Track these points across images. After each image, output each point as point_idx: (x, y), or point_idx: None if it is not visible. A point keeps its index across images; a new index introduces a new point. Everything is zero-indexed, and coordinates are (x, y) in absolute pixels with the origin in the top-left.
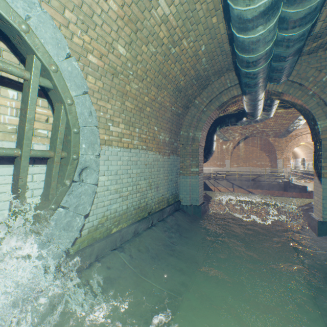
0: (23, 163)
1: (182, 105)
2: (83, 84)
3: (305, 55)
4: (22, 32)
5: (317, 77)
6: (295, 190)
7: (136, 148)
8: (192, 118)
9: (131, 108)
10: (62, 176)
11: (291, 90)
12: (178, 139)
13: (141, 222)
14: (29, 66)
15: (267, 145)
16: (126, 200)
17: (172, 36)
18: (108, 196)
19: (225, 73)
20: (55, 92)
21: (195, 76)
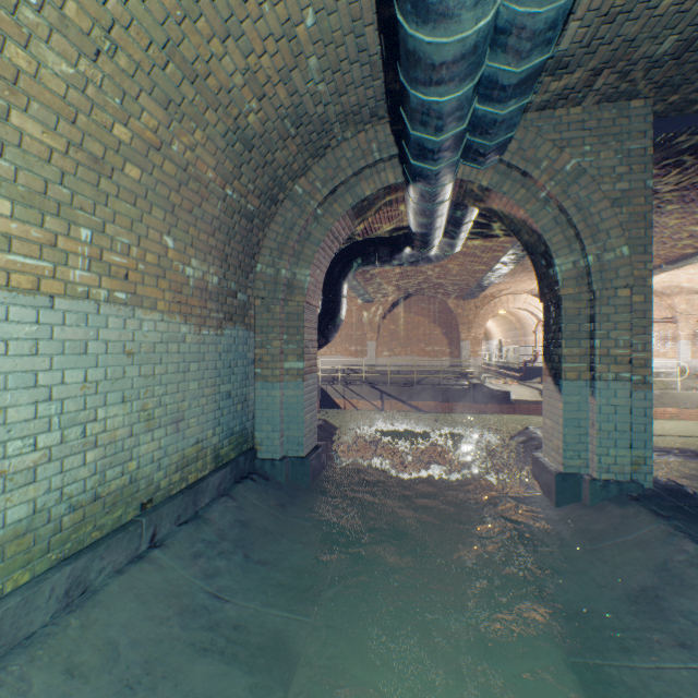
0: None
1: (258, 190)
2: None
3: (533, 111)
4: None
5: (555, 162)
6: (491, 400)
7: (80, 296)
8: (289, 230)
9: (46, 145)
10: None
11: (507, 185)
12: (250, 283)
13: (105, 546)
14: None
15: (445, 314)
16: (31, 484)
17: None
18: None
19: (367, 125)
20: None
21: (292, 111)
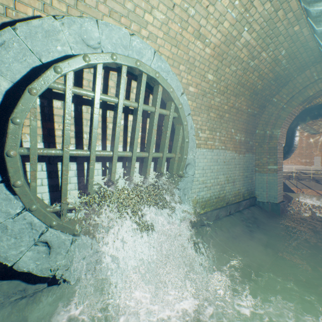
0: (163, 161)
1: (258, 106)
2: (188, 109)
3: None
4: (170, 92)
5: None
6: None
7: (216, 148)
8: (269, 116)
9: (213, 117)
10: (177, 169)
11: None
12: (253, 137)
13: (221, 209)
14: (169, 108)
15: None
16: (210, 190)
17: (252, 53)
18: (197, 185)
19: (310, 67)
20: (178, 119)
21: (273, 78)
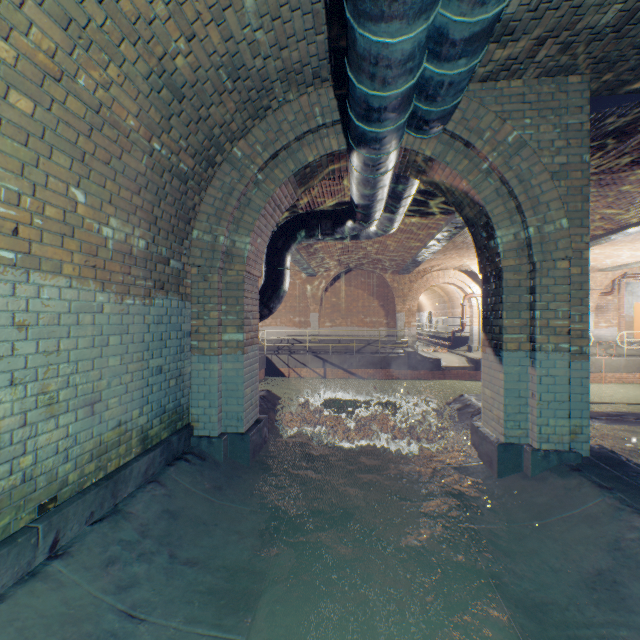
0: None
1: (191, 148)
2: None
3: (476, 81)
4: None
5: (498, 133)
6: (424, 367)
7: None
8: (227, 195)
9: None
10: None
11: (450, 156)
12: (186, 250)
13: None
14: None
15: (382, 288)
16: None
17: None
18: None
19: (310, 87)
20: None
21: (227, 60)
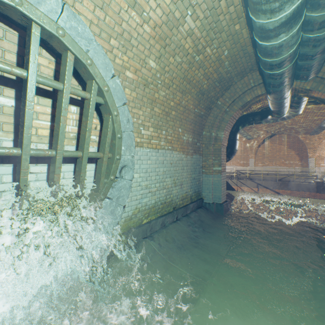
0: (83, 162)
1: (204, 107)
2: (123, 97)
3: None
4: (88, 65)
5: None
6: None
7: (162, 148)
8: (215, 118)
9: (158, 113)
10: (108, 172)
11: (320, 87)
12: (201, 139)
13: (167, 215)
14: (89, 89)
15: (297, 143)
16: (155, 195)
17: (197, 46)
18: (139, 191)
19: (248, 74)
20: (105, 107)
21: (218, 79)
